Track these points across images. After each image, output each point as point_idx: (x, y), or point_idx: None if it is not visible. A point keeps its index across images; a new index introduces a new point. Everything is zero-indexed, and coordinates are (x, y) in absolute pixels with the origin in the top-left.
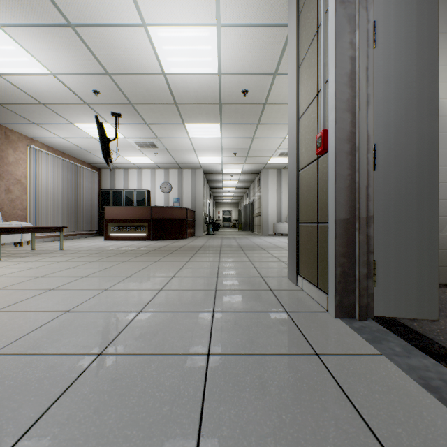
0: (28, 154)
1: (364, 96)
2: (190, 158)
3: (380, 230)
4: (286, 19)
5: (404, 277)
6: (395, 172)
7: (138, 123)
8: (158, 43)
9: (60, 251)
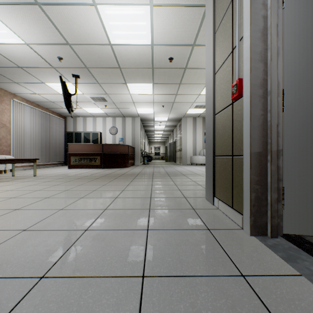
0: (11, 105)
1: (275, 48)
2: (130, 109)
3: (288, 161)
4: (203, 0)
5: (308, 201)
6: (300, 112)
7: (92, 83)
8: (105, 19)
9: (33, 177)
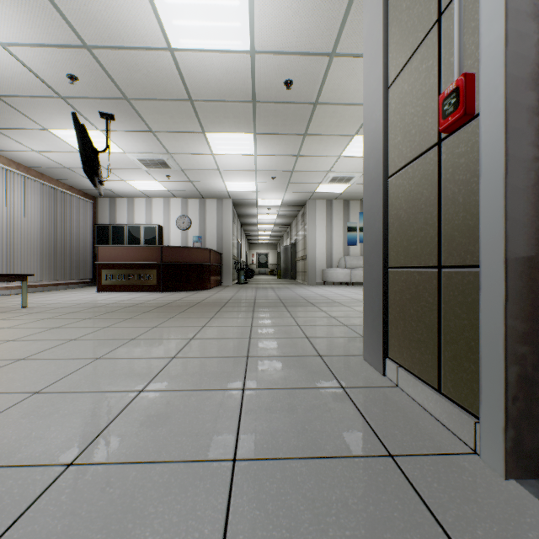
0: None
1: None
2: (214, 184)
3: None
4: None
5: None
6: None
7: (140, 131)
8: None
9: (20, 310)
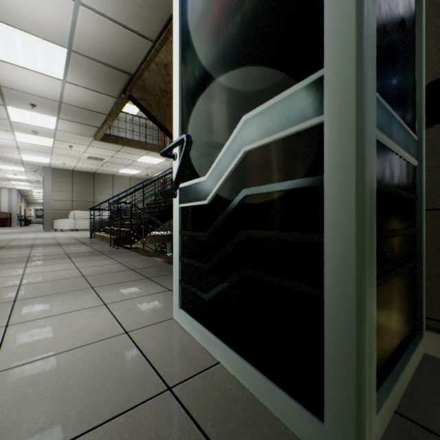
0: None
1: None
2: (9, 186)
3: None
4: None
5: None
6: None
7: None
8: (8, 175)
9: None
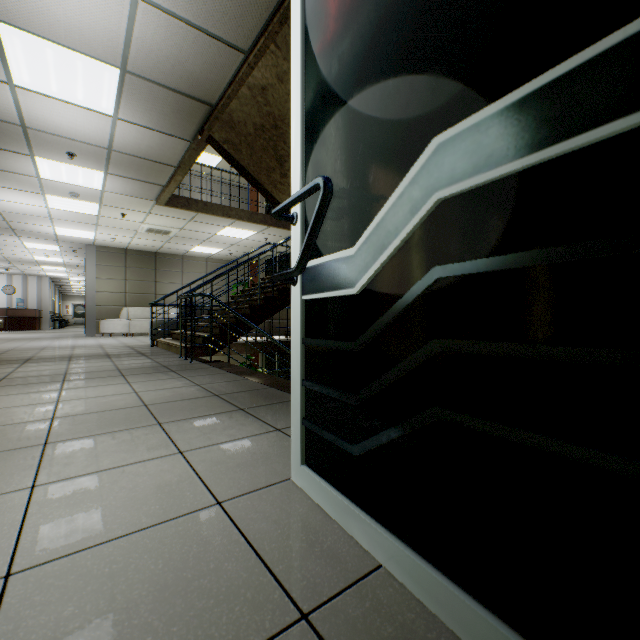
0: None
1: None
2: (39, 273)
3: None
4: None
5: None
6: None
7: (6, 263)
8: (37, 257)
9: None
